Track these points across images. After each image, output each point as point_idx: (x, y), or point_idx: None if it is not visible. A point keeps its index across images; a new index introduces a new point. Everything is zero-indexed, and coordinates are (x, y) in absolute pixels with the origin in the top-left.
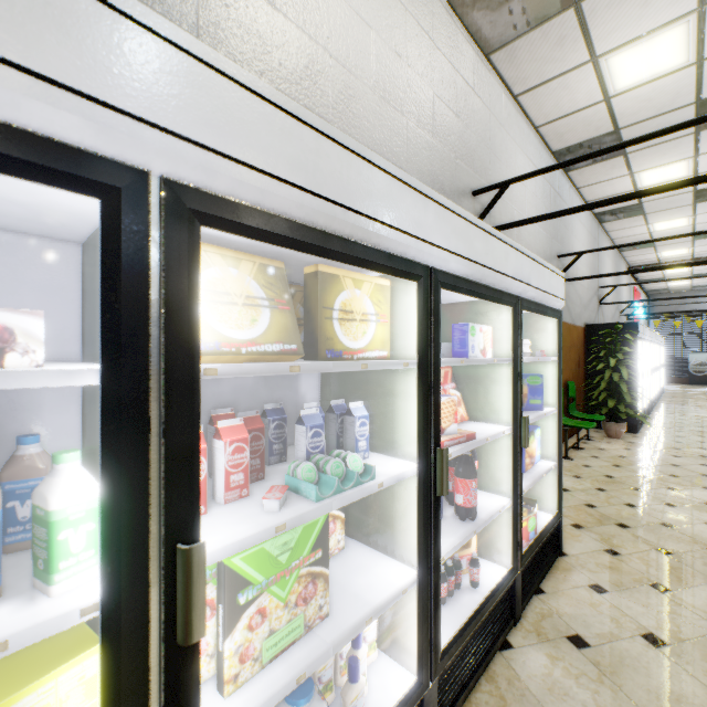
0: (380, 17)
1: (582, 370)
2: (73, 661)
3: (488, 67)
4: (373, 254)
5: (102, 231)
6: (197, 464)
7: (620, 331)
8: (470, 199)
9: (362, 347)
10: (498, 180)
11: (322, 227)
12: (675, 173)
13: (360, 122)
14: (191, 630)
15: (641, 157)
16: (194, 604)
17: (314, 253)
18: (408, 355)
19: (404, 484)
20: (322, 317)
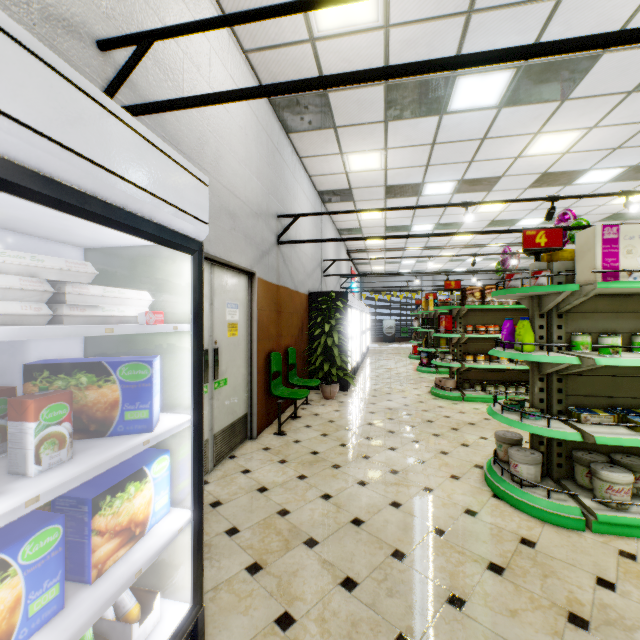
0: None
1: (306, 335)
2: None
3: None
4: None
5: None
6: None
7: (334, 299)
8: (91, 49)
9: None
10: (173, 69)
11: None
12: (373, 164)
13: None
14: None
15: (348, 136)
16: None
17: None
18: None
19: None
20: None
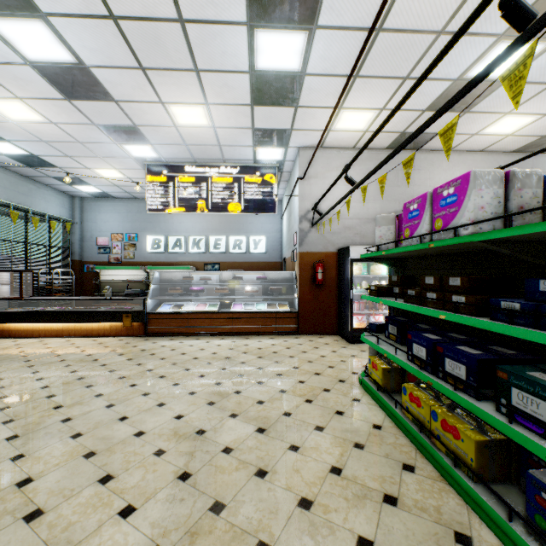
0: None
1: None
2: None
3: (544, 155)
4: None
5: None
6: None
7: None
8: None
9: None
10: None
11: None
12: None
13: None
14: None
15: None
16: None
17: None
18: None
19: None
20: None
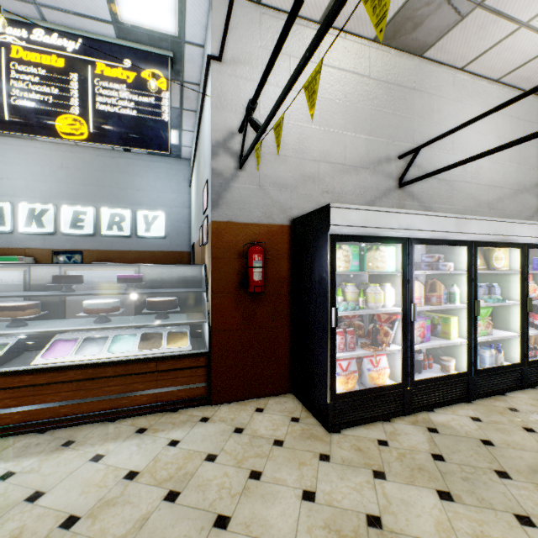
0: (491, 127)
1: None
2: (455, 317)
3: None
4: (507, 244)
5: (467, 251)
6: (476, 287)
7: None
8: None
9: (500, 267)
10: None
11: (495, 241)
12: None
13: (482, 176)
14: (478, 314)
15: None
16: (478, 310)
17: (494, 247)
18: (515, 269)
19: (514, 308)
20: (490, 260)
